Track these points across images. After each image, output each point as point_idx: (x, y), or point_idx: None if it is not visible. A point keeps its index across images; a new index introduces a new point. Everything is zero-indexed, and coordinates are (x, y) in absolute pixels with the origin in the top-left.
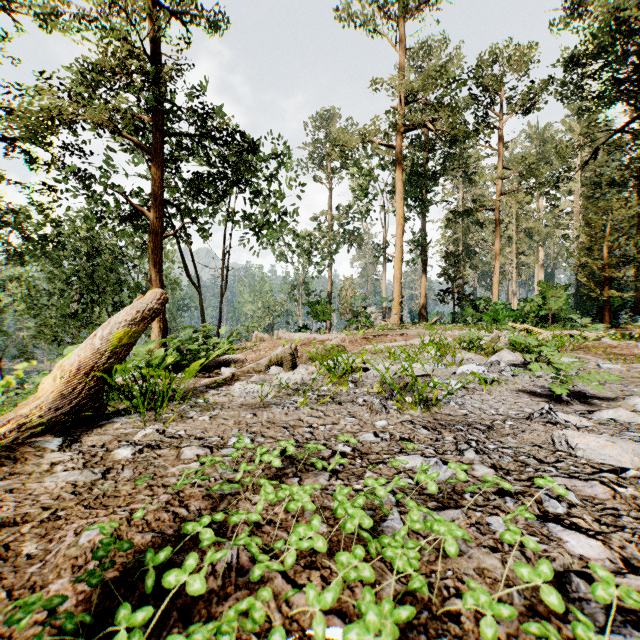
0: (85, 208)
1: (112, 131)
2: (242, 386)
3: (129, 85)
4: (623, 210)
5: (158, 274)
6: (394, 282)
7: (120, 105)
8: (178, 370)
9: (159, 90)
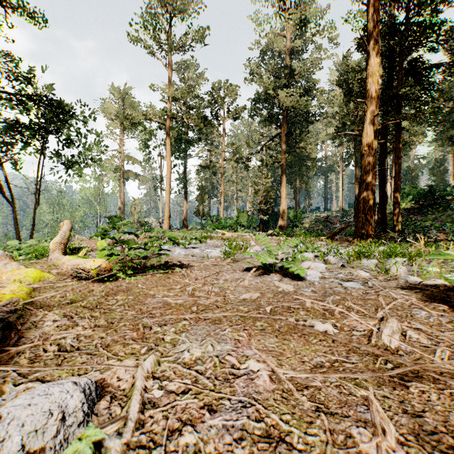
0: None
1: None
2: None
3: None
4: (265, 180)
5: None
6: (165, 205)
7: None
8: None
9: None
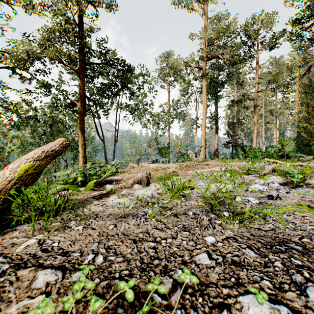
0: (49, 102)
1: (59, 62)
2: (114, 198)
3: (68, 40)
4: None
5: (82, 134)
6: (201, 137)
7: (63, 49)
8: (84, 185)
9: (83, 41)
